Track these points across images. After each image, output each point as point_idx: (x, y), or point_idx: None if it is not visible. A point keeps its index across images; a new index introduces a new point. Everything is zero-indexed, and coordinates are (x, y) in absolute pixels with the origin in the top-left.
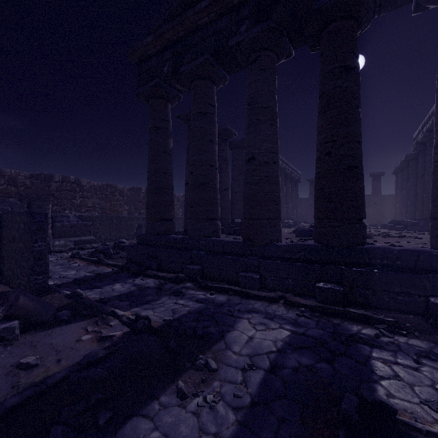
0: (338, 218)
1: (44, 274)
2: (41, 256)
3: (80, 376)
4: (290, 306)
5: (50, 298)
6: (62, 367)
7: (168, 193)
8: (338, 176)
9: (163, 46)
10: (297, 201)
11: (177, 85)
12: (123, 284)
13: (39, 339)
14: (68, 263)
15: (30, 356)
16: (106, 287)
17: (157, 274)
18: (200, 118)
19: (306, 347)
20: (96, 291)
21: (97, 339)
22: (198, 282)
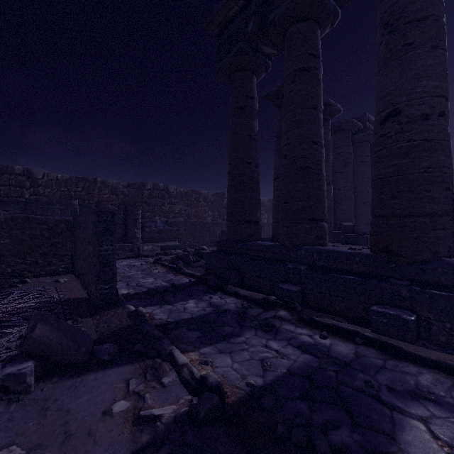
0: None
1: (111, 283)
2: (107, 262)
3: None
4: None
5: (112, 314)
6: None
7: (252, 188)
8: None
9: None
10: None
11: (265, 47)
12: (197, 301)
13: (58, 395)
14: (149, 269)
15: (27, 435)
16: (177, 304)
17: (238, 292)
18: (298, 76)
19: None
20: (166, 308)
21: (134, 415)
22: (296, 311)
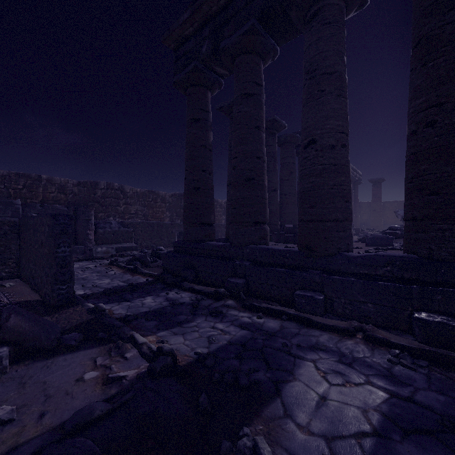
0: (450, 218)
1: (68, 284)
2: (64, 263)
3: (57, 453)
4: (374, 344)
5: (72, 311)
6: (42, 428)
7: (207, 193)
8: (449, 154)
9: (202, 22)
10: (356, 206)
11: (217, 67)
12: (155, 297)
13: (32, 373)
14: (105, 271)
15: (11, 401)
16: (136, 301)
17: (193, 287)
18: (245, 100)
19: (426, 430)
20: (124, 304)
21: (103, 379)
22: (241, 300)
